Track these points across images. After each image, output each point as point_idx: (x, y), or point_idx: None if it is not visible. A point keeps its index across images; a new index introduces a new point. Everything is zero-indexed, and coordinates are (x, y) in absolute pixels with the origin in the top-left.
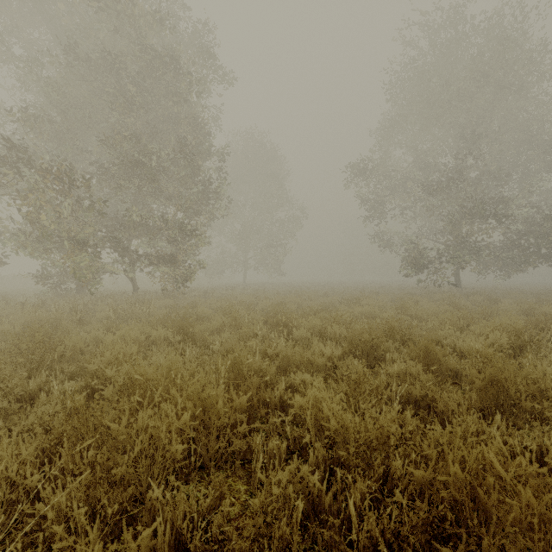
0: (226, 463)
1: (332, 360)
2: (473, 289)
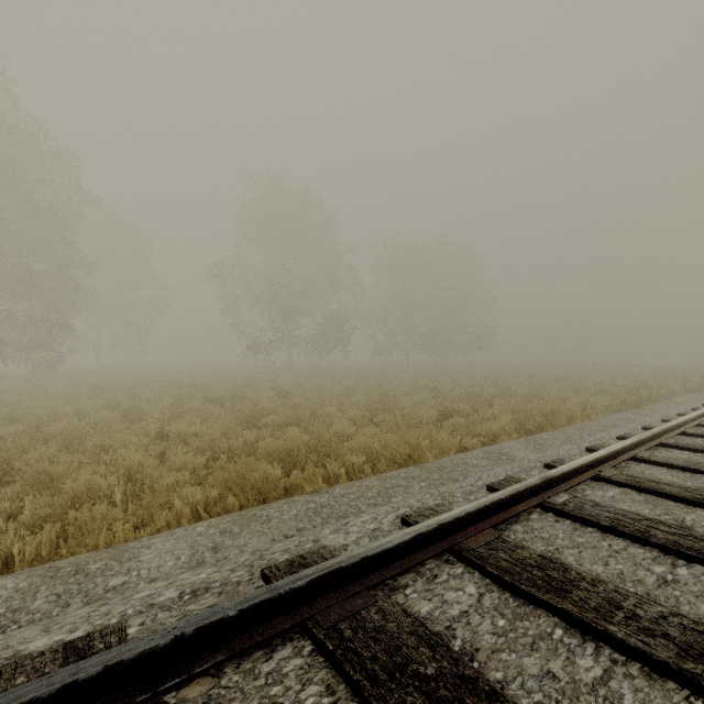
0: None
1: None
2: (298, 366)
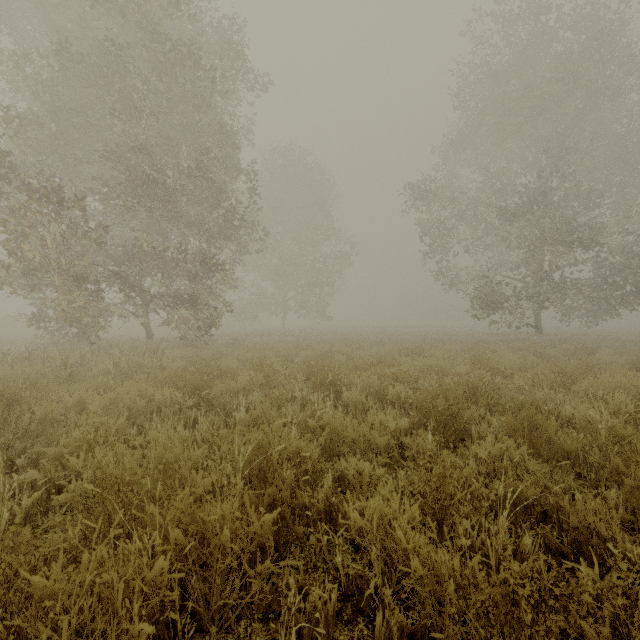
0: (239, 620)
1: (397, 435)
2: (558, 336)
